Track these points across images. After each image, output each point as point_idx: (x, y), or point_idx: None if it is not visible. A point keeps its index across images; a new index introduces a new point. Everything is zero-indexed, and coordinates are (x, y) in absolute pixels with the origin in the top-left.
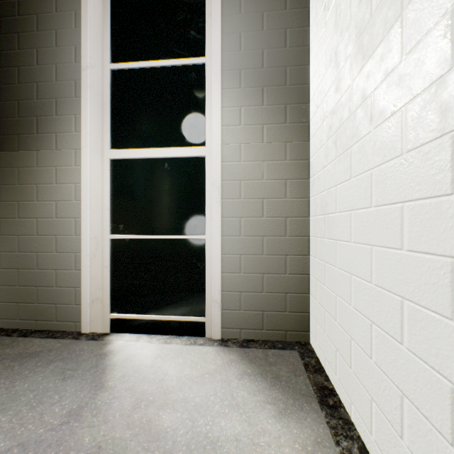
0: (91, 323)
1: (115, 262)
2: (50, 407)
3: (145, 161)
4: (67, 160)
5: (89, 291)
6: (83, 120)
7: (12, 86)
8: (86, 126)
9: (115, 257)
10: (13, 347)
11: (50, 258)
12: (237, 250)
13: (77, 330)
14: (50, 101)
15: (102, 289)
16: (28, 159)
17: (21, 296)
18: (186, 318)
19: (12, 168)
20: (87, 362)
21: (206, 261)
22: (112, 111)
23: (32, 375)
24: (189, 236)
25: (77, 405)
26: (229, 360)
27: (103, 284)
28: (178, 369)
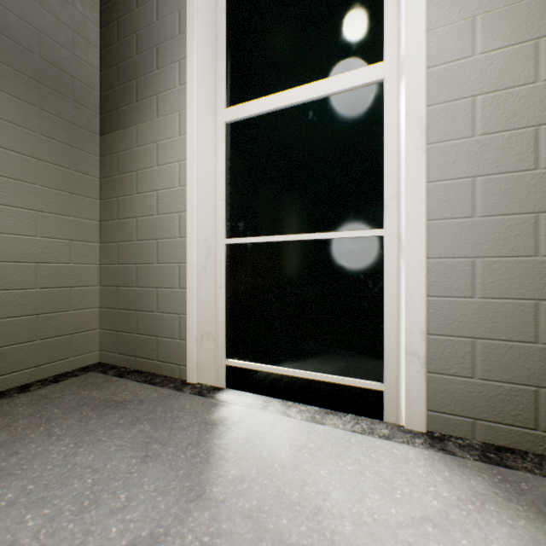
0: (199, 369)
1: (233, 280)
2: (105, 520)
3: (276, 115)
4: (169, 130)
5: (195, 320)
6: (188, 64)
7: (111, 47)
8: (192, 72)
9: (232, 272)
10: (102, 390)
11: (150, 272)
12: (466, 247)
13: (182, 378)
14: (150, 51)
15: (215, 320)
16: (127, 140)
17: (120, 323)
18: (347, 380)
19: (111, 155)
20: (184, 433)
21: (386, 277)
22: (228, 50)
23: (105, 439)
24: (351, 233)
25: (149, 531)
26: (471, 492)
27: (216, 313)
28: (349, 488)
